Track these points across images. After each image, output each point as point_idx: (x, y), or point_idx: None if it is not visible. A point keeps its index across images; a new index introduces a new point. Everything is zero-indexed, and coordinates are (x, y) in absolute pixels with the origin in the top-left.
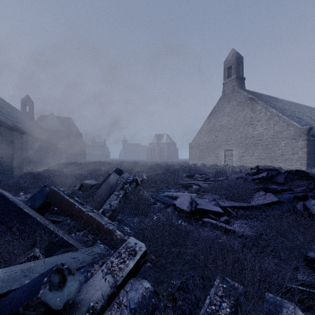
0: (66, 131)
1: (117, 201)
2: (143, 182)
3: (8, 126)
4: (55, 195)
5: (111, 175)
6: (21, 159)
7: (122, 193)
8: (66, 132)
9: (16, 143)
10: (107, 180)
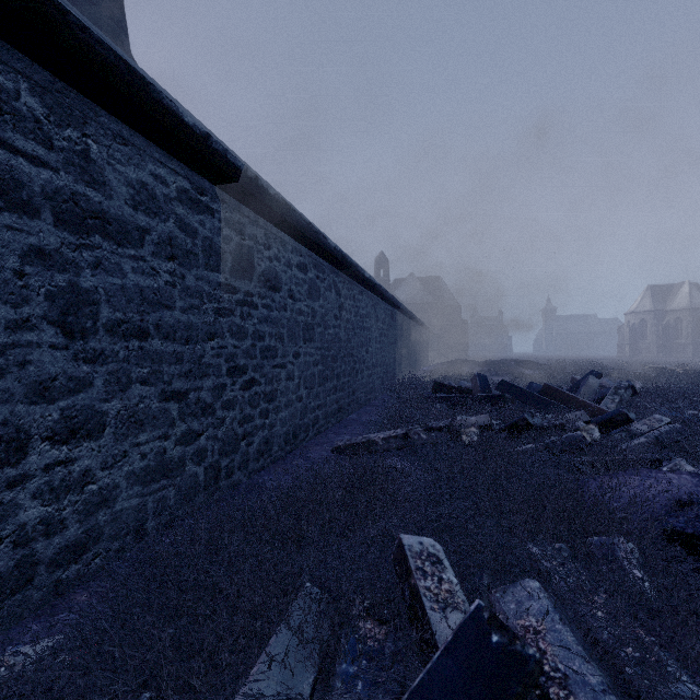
0: (434, 302)
1: (614, 405)
2: (639, 394)
3: (408, 313)
4: (551, 390)
5: (589, 378)
6: (411, 354)
7: (618, 398)
8: (434, 305)
9: (409, 333)
10: (585, 384)
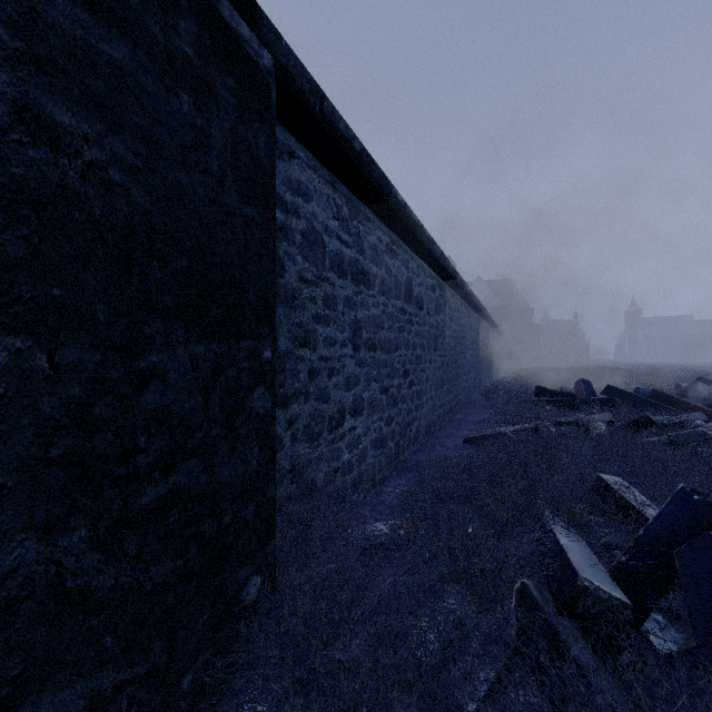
0: (504, 306)
1: None
2: None
3: (490, 320)
4: (660, 395)
5: (697, 385)
6: (490, 361)
7: None
8: (503, 309)
9: (489, 340)
10: (694, 390)
